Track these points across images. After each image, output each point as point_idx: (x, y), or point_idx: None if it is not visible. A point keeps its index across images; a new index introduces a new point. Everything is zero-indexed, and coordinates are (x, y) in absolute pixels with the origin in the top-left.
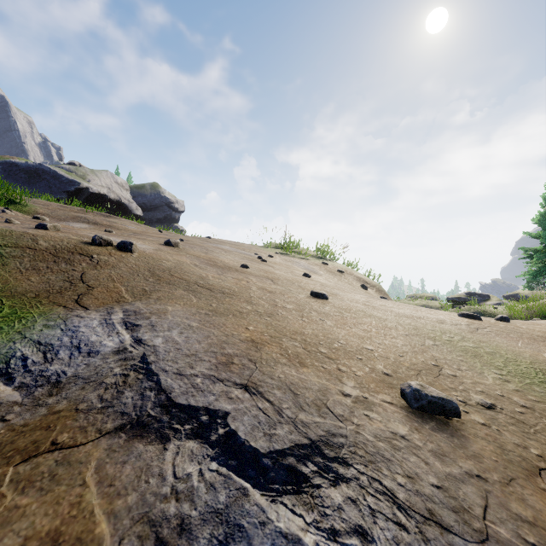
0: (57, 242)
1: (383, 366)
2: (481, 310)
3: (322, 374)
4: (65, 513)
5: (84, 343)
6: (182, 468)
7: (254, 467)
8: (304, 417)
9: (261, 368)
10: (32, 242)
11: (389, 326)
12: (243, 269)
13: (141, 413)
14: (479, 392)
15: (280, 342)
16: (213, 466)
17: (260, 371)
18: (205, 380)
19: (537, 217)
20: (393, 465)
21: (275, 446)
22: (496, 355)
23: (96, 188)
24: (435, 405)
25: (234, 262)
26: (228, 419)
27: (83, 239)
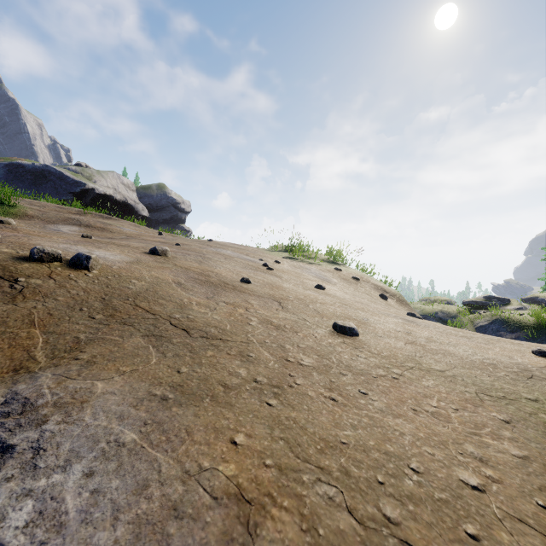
0: None
1: None
2: (505, 316)
3: None
4: None
5: None
6: None
7: None
8: None
9: None
10: None
11: (468, 396)
12: (243, 284)
13: None
14: None
15: (298, 491)
16: None
17: None
18: None
19: None
20: None
21: None
22: None
23: (102, 189)
24: None
25: (233, 274)
26: None
27: (19, 252)
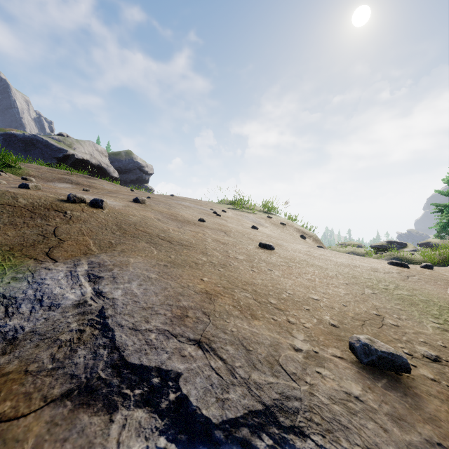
0: (35, 200)
1: (329, 317)
2: (400, 255)
3: (273, 327)
4: None
5: (47, 296)
6: (128, 446)
7: (205, 441)
8: (257, 377)
9: (214, 321)
10: (12, 200)
11: (330, 275)
12: (200, 222)
13: (91, 375)
14: (422, 343)
15: (232, 293)
16: (161, 442)
17: (213, 325)
18: (159, 335)
19: (447, 178)
20: (351, 434)
21: (227, 414)
22: (430, 303)
23: (81, 154)
24: (385, 360)
25: (192, 216)
26: (180, 381)
27: (59, 197)
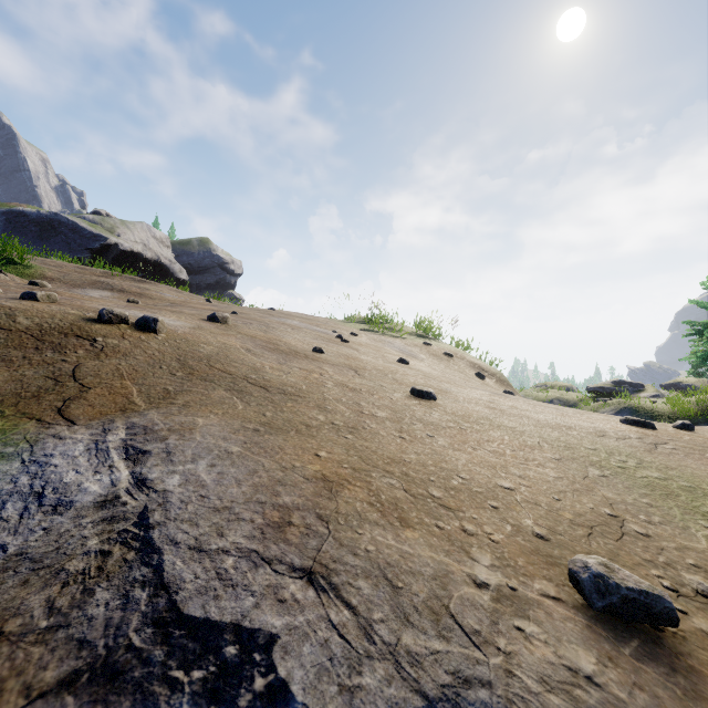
0: (45, 319)
1: (532, 520)
2: (634, 404)
3: (438, 542)
4: None
5: (53, 486)
6: None
7: None
8: (413, 640)
9: (337, 532)
10: (7, 320)
11: (529, 444)
12: (316, 354)
13: (115, 641)
14: (692, 568)
15: (368, 479)
16: None
17: (335, 539)
18: (240, 560)
19: None
20: None
21: None
22: (698, 492)
23: (128, 244)
24: (634, 605)
25: (303, 344)
26: (274, 651)
27: (86, 314)
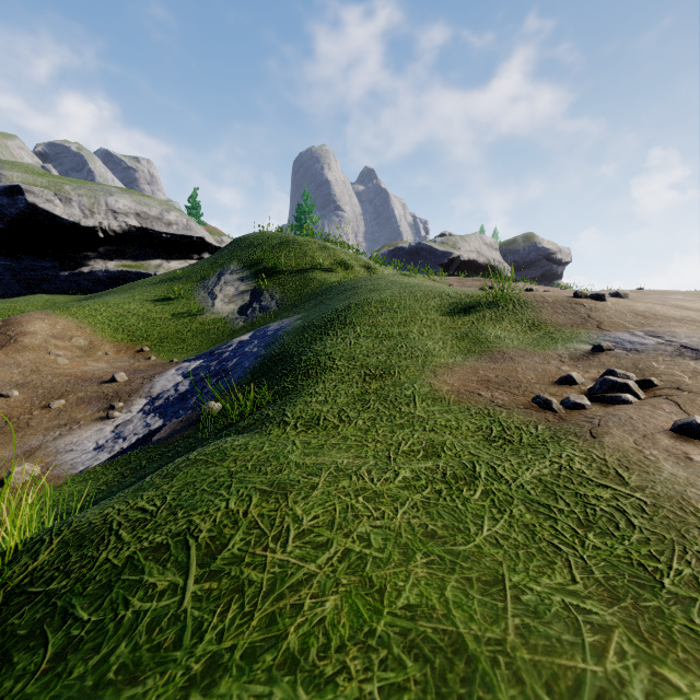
0: (556, 298)
1: None
2: None
3: None
4: (691, 369)
5: (631, 342)
6: None
7: None
8: None
9: None
10: (543, 299)
11: None
12: None
13: None
14: None
15: None
16: None
17: None
18: None
19: None
20: None
21: None
22: None
23: (466, 254)
24: None
25: None
26: None
27: (564, 295)
